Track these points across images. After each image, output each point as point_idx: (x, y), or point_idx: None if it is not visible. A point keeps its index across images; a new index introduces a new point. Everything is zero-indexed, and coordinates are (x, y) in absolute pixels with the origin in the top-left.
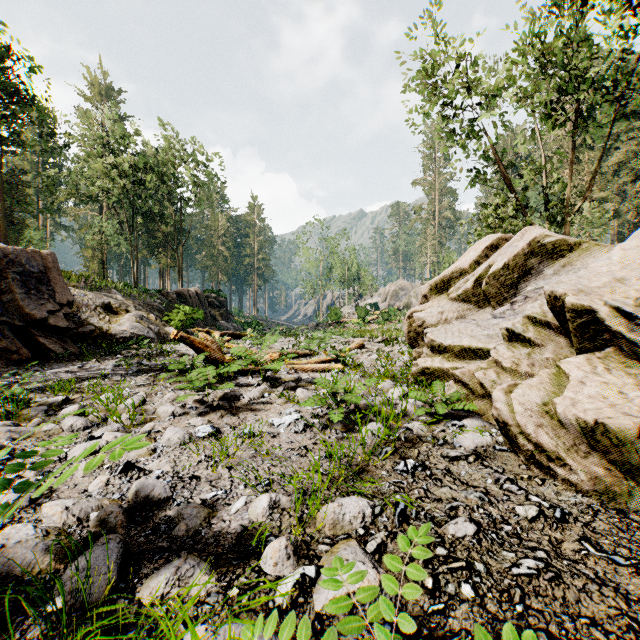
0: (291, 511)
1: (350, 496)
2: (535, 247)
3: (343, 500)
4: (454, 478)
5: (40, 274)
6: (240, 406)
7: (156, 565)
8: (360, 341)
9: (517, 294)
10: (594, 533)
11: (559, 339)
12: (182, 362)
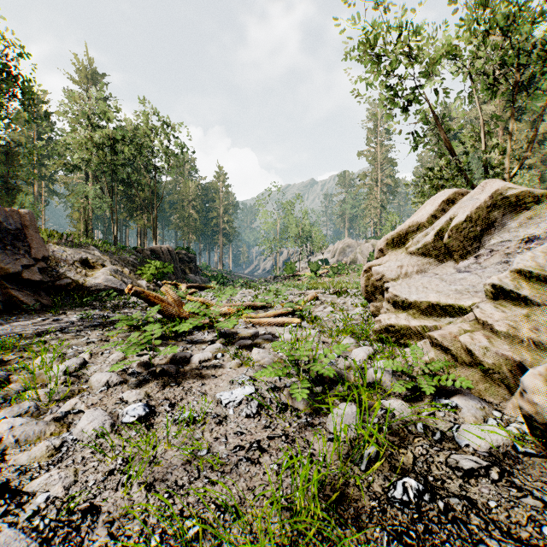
0: None
1: None
2: (497, 200)
3: None
4: (484, 518)
5: (17, 231)
6: (188, 370)
7: None
8: (314, 293)
9: (480, 247)
10: None
11: None
12: (134, 318)
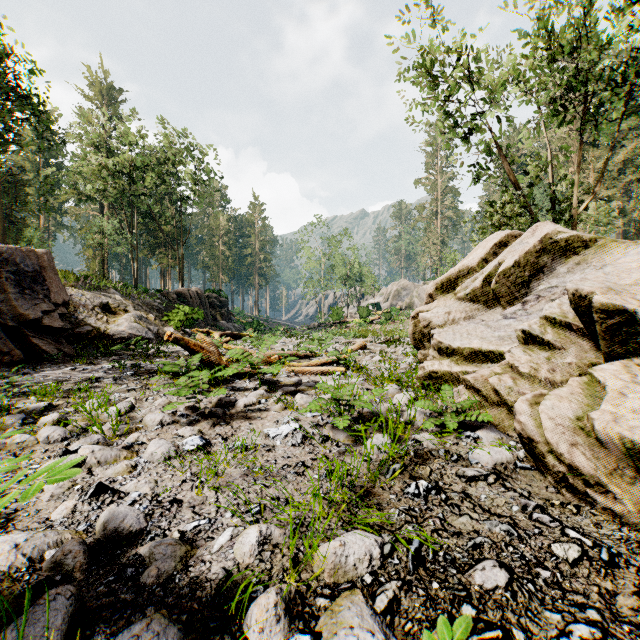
0: (284, 548)
1: (354, 530)
2: (547, 244)
3: (346, 537)
4: (473, 504)
5: (35, 273)
6: (235, 413)
7: (113, 628)
8: (362, 342)
9: (529, 293)
10: None
11: (582, 342)
12: (175, 365)
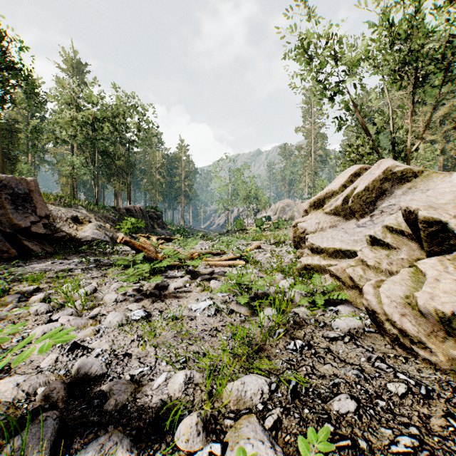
0: (202, 386)
1: (251, 374)
2: (388, 174)
3: (245, 378)
4: (334, 356)
5: (25, 195)
6: (167, 294)
7: (86, 439)
8: (258, 243)
9: (375, 209)
10: (455, 409)
11: (411, 244)
12: (125, 260)
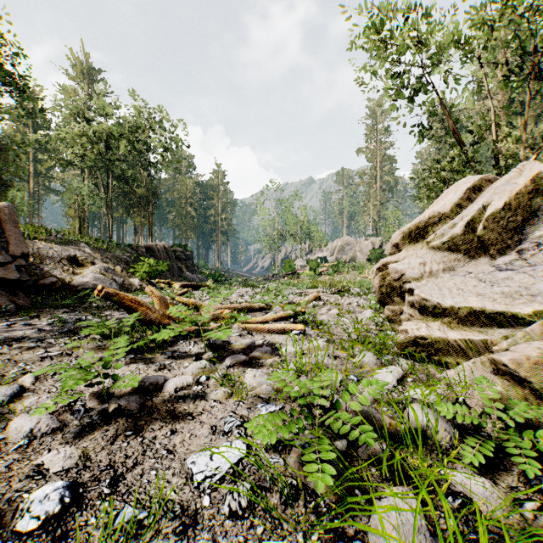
0: None
1: None
2: (538, 184)
3: None
4: None
5: None
6: (158, 405)
7: None
8: (316, 293)
9: (522, 240)
10: None
11: None
12: (101, 327)
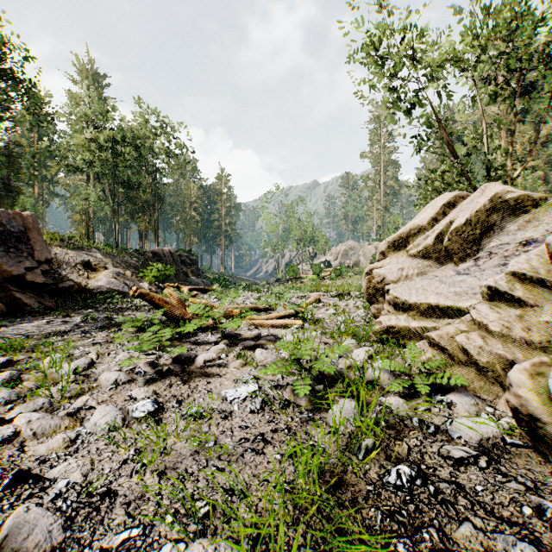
0: None
1: None
2: (496, 203)
3: None
4: (470, 500)
5: (20, 234)
6: (194, 370)
7: None
8: (317, 296)
9: (480, 250)
10: None
11: None
12: (139, 319)
